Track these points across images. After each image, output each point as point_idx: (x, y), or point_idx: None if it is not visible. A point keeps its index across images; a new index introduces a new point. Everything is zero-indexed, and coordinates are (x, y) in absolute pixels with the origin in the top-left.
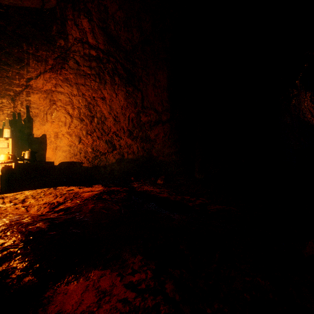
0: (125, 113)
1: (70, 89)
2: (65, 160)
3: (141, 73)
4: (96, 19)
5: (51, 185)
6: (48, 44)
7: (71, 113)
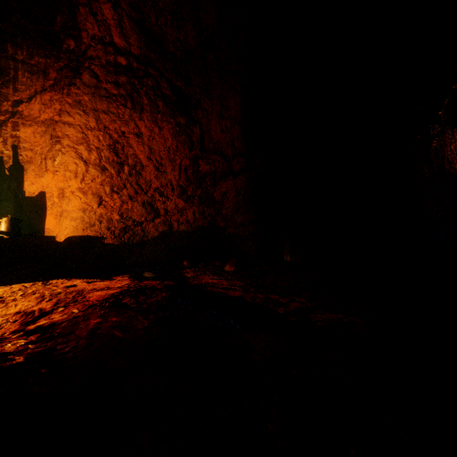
0: (174, 158)
1: (84, 119)
2: (74, 234)
3: (200, 95)
4: (126, 5)
5: (47, 275)
6: (49, 46)
7: (85, 158)
